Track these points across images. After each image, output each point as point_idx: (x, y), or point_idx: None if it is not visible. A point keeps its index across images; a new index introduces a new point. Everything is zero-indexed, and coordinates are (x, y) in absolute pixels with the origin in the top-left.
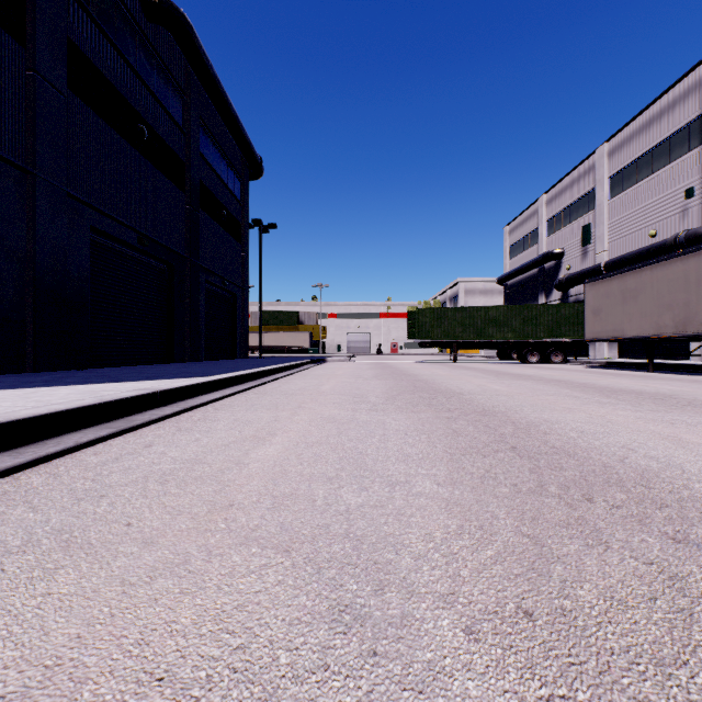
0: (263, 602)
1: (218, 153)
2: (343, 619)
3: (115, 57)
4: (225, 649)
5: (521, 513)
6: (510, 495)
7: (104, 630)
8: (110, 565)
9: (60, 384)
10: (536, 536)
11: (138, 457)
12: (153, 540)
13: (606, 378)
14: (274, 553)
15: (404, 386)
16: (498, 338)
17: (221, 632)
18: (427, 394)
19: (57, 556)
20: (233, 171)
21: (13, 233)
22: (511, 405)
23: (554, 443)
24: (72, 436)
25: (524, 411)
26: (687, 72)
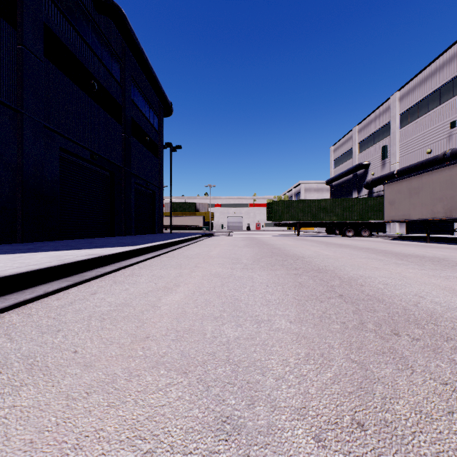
0: (167, 414)
1: (143, 99)
2: (225, 428)
3: (76, 36)
4: (137, 453)
5: (349, 344)
6: (341, 330)
7: (50, 436)
8: (59, 383)
9: (38, 251)
10: (361, 362)
11: (86, 302)
12: (91, 364)
13: (398, 247)
14: (176, 374)
15: (265, 252)
16: (326, 220)
17: (135, 438)
18: (280, 257)
19: (23, 376)
20: (153, 111)
21: (8, 151)
22: (337, 265)
23: (368, 292)
24: (43, 286)
25: (346, 270)
26: (451, 45)
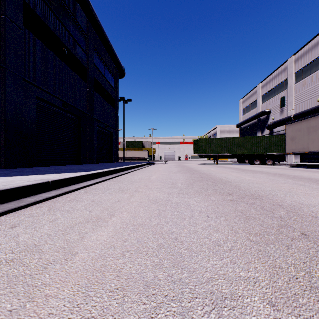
0: None
1: (103, 64)
2: None
3: (50, 13)
4: None
5: None
6: None
7: None
8: None
9: (4, 176)
10: None
11: None
12: None
13: (304, 173)
14: None
15: (195, 177)
16: (239, 152)
17: None
18: (210, 182)
19: None
20: (110, 74)
21: None
22: (266, 190)
23: None
24: None
25: (279, 195)
26: None
